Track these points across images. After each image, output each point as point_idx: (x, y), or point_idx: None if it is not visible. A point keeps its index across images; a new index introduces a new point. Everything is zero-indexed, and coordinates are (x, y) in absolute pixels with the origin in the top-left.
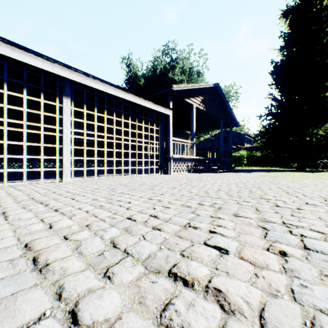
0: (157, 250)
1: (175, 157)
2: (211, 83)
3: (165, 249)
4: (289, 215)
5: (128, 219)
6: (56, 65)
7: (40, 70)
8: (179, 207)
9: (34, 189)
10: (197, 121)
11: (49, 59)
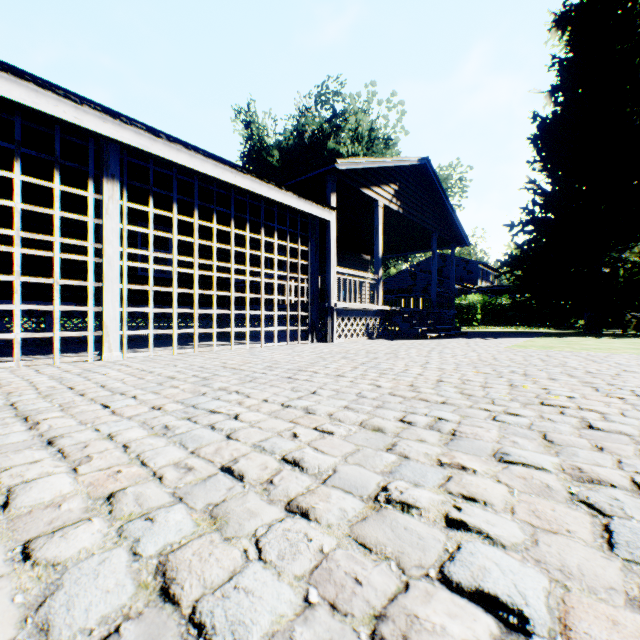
0: (296, 614)
1: (342, 308)
2: (414, 158)
3: (321, 608)
4: (638, 458)
5: (225, 473)
6: (85, 110)
7: (55, 123)
8: (354, 432)
9: (30, 380)
10: (384, 235)
11: (70, 96)
